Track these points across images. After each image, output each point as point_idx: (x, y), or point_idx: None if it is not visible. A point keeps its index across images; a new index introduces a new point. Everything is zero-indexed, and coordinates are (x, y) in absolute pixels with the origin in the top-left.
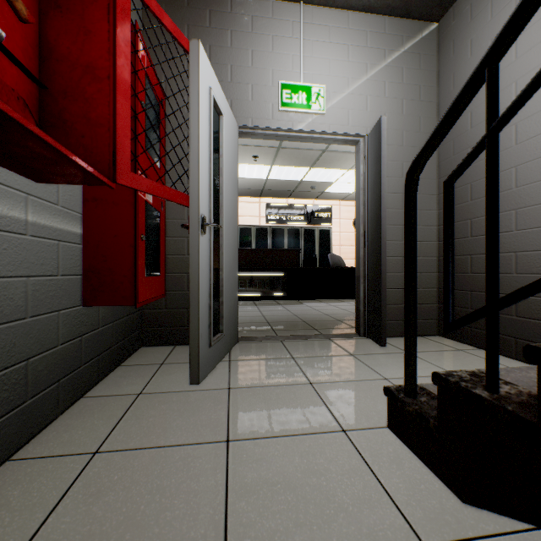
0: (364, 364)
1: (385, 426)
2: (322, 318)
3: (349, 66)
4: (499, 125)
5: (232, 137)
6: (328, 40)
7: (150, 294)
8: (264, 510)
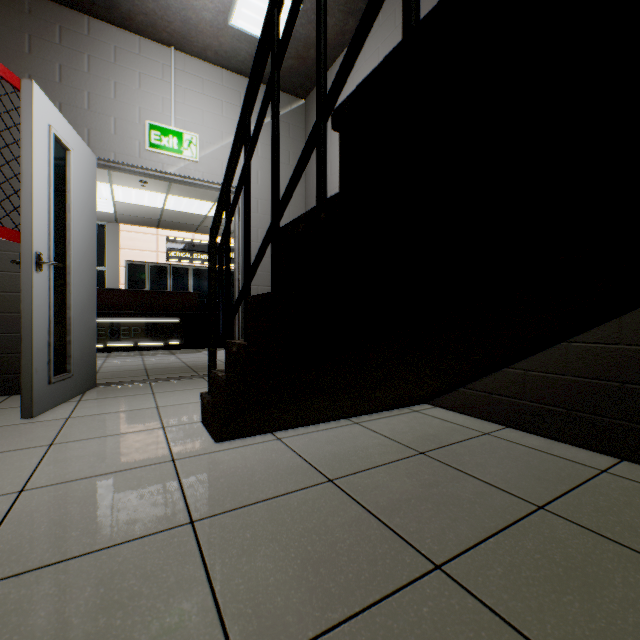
0: None
1: (199, 421)
2: None
3: (223, 121)
4: (228, 220)
5: (87, 171)
6: (202, 91)
7: None
8: (67, 467)
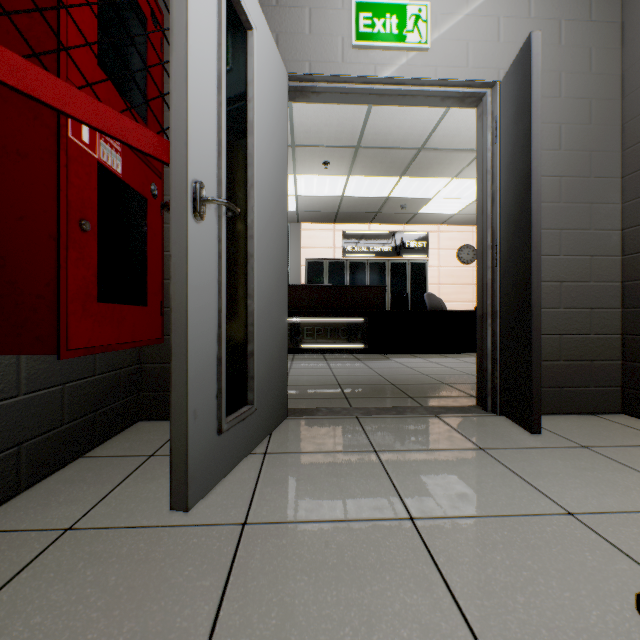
0: (511, 472)
1: None
2: (419, 380)
3: None
4: None
5: (274, 83)
6: None
7: (116, 336)
8: None
